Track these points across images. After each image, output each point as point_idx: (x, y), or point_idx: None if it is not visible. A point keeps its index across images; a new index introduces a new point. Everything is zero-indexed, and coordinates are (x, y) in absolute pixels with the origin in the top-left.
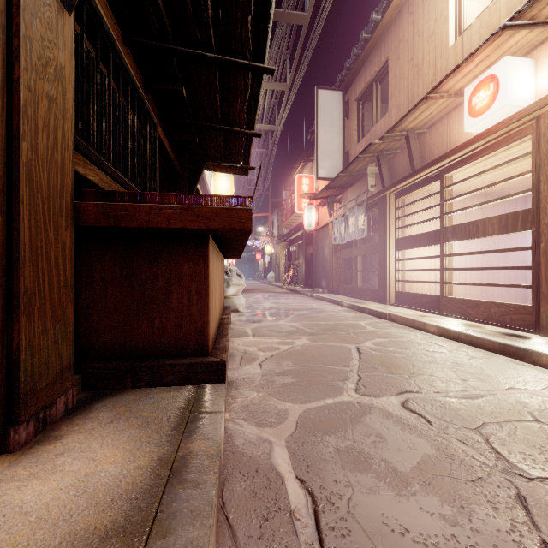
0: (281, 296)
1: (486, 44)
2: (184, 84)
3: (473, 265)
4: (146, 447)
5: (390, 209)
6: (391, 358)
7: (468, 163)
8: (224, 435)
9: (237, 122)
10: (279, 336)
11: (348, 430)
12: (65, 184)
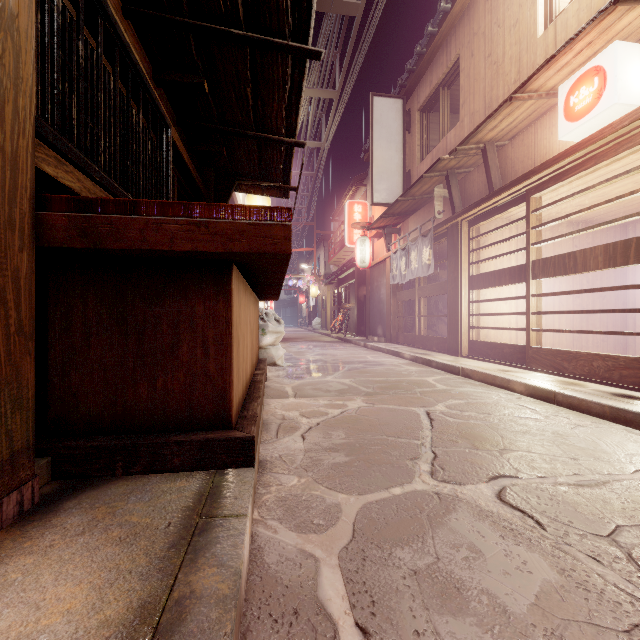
0: (328, 346)
1: (591, 26)
2: (205, 75)
3: (563, 308)
4: (125, 581)
5: (463, 240)
6: (472, 426)
7: (563, 179)
8: (250, 547)
9: (274, 128)
10: (327, 397)
11: (426, 538)
12: (19, 185)
